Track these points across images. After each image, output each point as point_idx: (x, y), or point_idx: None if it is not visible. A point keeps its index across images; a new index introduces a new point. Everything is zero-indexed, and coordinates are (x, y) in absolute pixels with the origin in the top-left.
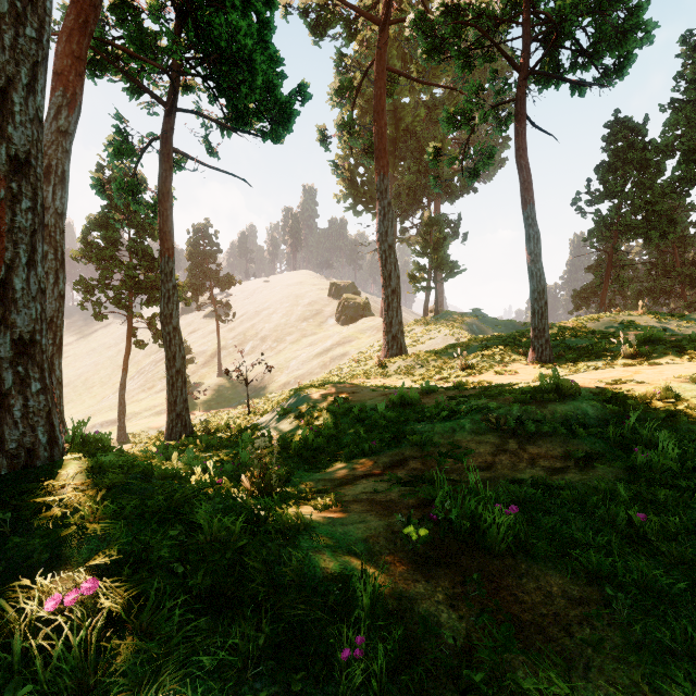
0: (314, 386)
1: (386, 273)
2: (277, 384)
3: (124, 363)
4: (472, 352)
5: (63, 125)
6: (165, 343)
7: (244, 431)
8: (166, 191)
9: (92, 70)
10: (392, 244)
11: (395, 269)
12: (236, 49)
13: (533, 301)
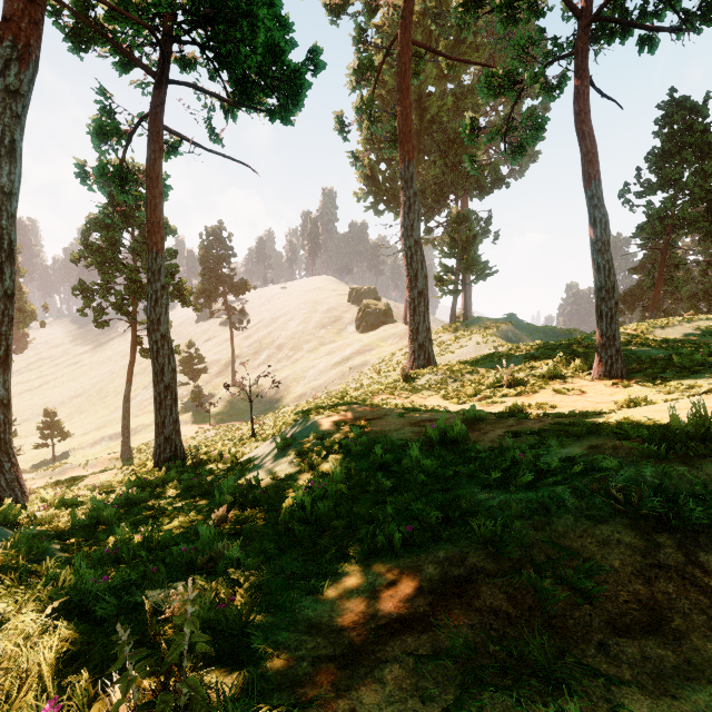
0: (325, 408)
1: (412, 272)
2: (293, 395)
3: (128, 374)
4: (515, 364)
5: (13, 84)
6: (152, 353)
7: (235, 466)
8: (155, 176)
9: (77, 42)
10: (418, 239)
11: (422, 267)
12: (235, 4)
13: (599, 301)
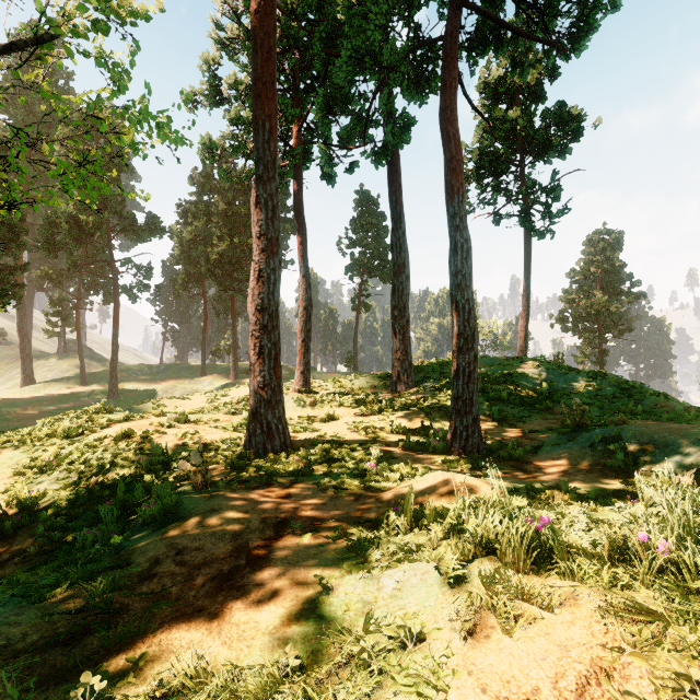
0: None
1: (23, 346)
2: None
3: None
4: (65, 382)
5: None
6: None
7: None
8: None
9: None
10: (27, 333)
11: (29, 344)
12: None
13: (80, 368)
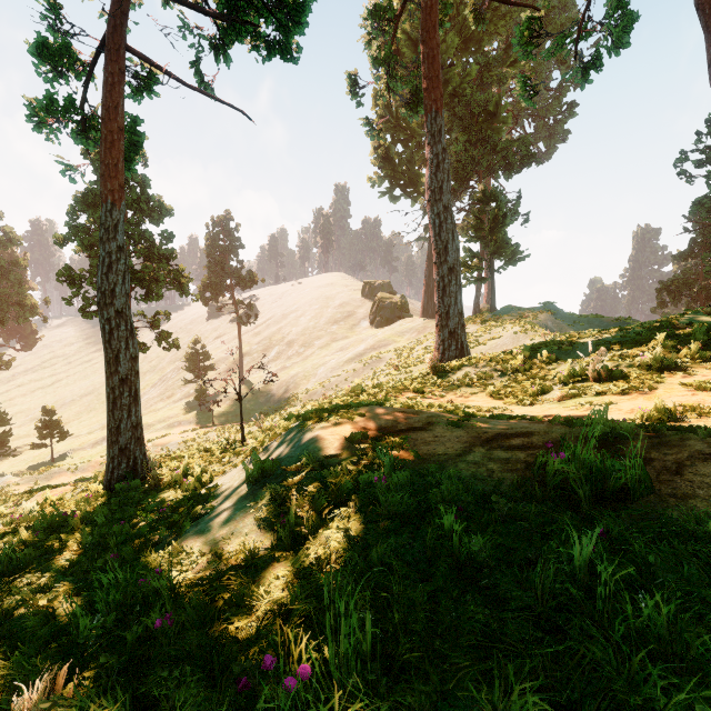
0: (332, 411)
1: (440, 244)
2: (302, 394)
3: None
4: (585, 353)
5: None
6: (103, 335)
7: (185, 504)
8: (113, 106)
9: None
10: (448, 204)
11: (453, 238)
12: None
13: None
